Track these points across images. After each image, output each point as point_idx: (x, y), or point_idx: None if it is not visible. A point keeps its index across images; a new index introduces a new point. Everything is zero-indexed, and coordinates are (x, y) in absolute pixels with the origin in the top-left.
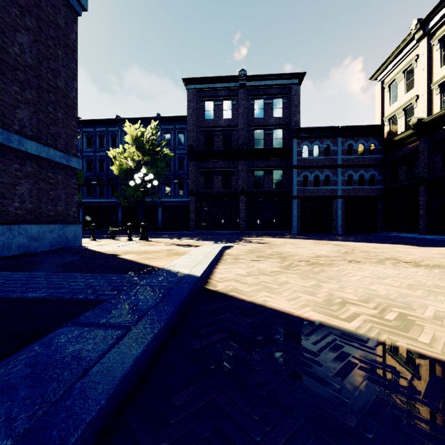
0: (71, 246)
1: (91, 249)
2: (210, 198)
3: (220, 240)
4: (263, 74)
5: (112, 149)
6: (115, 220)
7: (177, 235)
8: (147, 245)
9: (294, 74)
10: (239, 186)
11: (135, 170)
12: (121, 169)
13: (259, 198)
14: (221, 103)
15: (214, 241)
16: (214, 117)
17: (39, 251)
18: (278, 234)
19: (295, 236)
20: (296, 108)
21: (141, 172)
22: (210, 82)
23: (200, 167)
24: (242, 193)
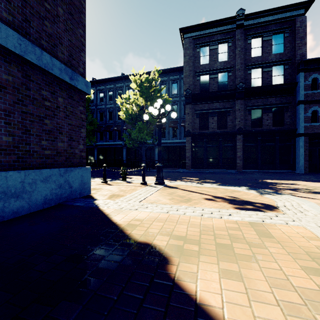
0: (77, 198)
1: (101, 213)
2: (205, 138)
3: (243, 183)
4: (263, 10)
5: (119, 97)
6: (120, 159)
7: (179, 174)
8: (179, 200)
9: (300, 4)
10: (235, 126)
11: (138, 115)
12: (127, 113)
13: (256, 137)
14: (216, 47)
15: (248, 188)
16: (209, 61)
17: (23, 214)
18: (286, 174)
19: (317, 177)
20: (301, 40)
21: (157, 102)
22: (206, 28)
23: (196, 110)
24: (239, 132)
